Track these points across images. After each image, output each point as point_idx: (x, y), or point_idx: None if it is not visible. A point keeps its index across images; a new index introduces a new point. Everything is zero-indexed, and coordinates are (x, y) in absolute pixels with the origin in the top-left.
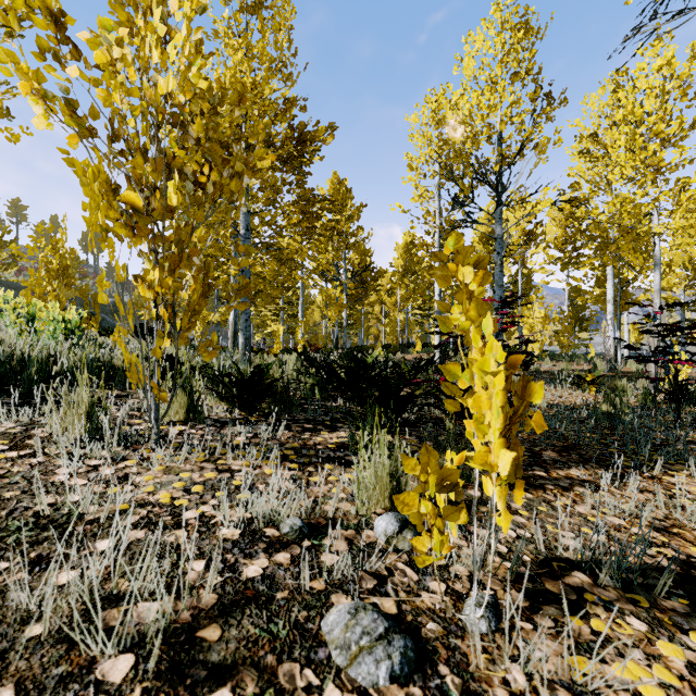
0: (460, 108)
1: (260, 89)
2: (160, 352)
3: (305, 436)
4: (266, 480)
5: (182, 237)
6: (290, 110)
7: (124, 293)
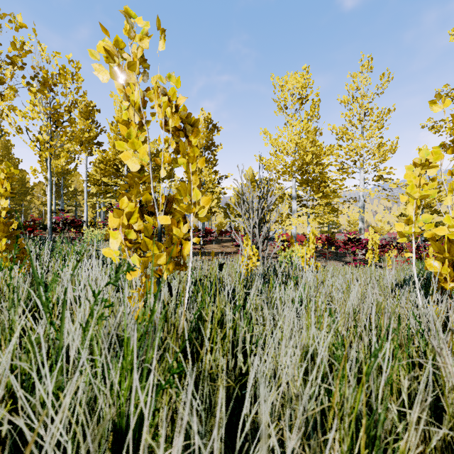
0: None
1: None
2: None
3: None
4: None
5: None
6: None
7: None
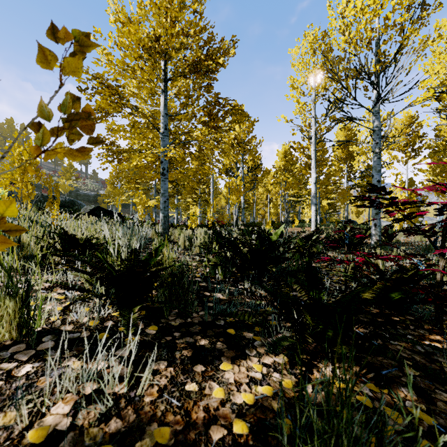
0: (344, 17)
1: None
2: None
3: (191, 385)
4: None
5: None
6: (199, 22)
7: (102, 189)
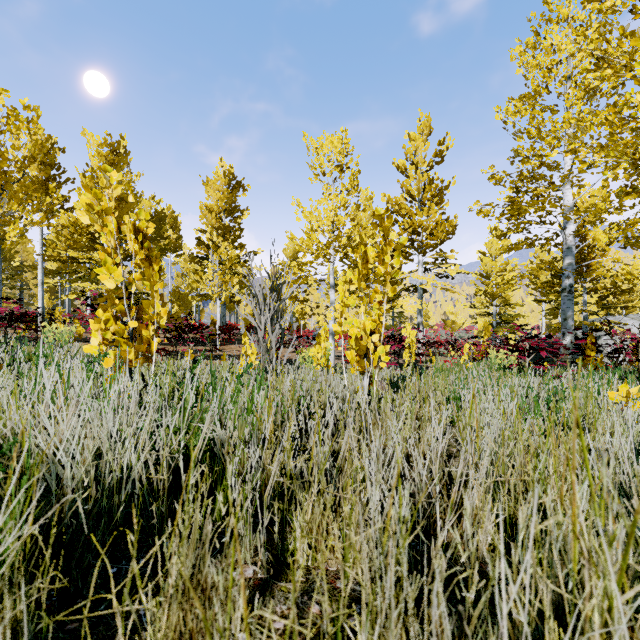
0: None
1: None
2: None
3: None
4: None
5: None
6: None
7: None
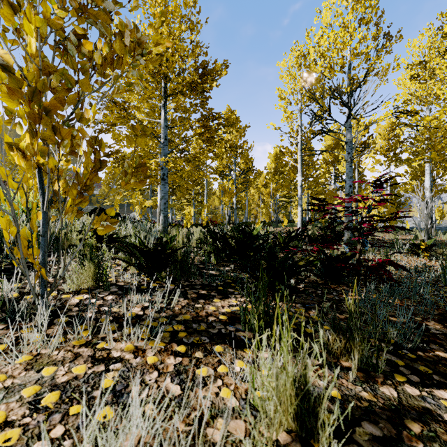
0: (320, 45)
1: (172, 30)
2: (36, 227)
3: (198, 305)
4: (144, 377)
5: (37, 86)
6: (195, 50)
7: (96, 188)
